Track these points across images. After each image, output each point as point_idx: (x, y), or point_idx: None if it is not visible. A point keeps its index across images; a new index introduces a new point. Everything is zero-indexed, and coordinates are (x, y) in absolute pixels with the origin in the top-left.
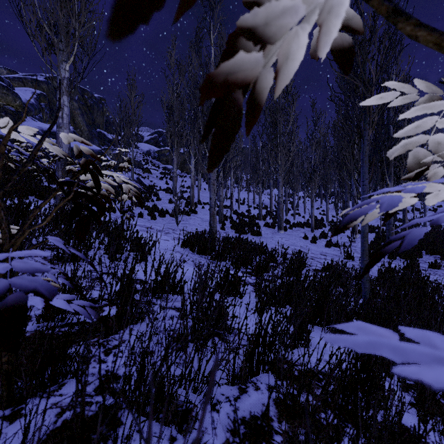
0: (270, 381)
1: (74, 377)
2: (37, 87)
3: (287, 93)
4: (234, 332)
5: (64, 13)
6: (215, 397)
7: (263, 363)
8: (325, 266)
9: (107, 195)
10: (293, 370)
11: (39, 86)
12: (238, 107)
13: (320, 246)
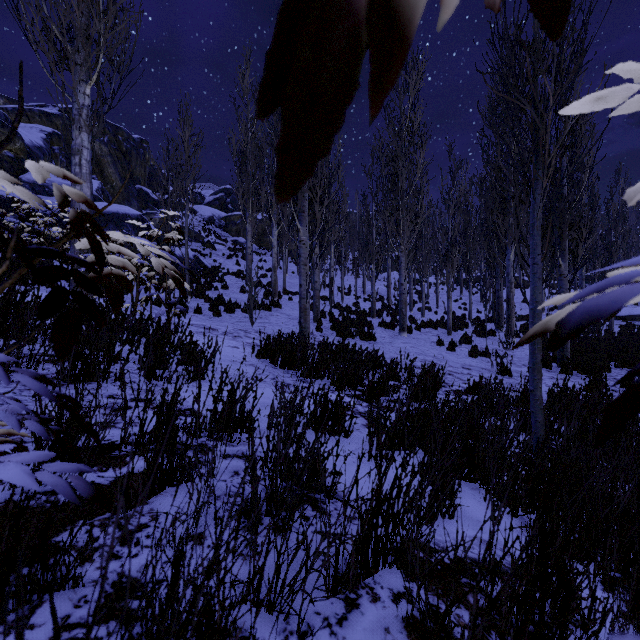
0: (397, 582)
1: (61, 589)
2: (48, 123)
3: (413, 132)
4: (337, 495)
5: (83, 10)
6: (305, 618)
7: (385, 551)
8: (471, 386)
9: (125, 277)
10: (432, 561)
11: (50, 122)
12: (353, 23)
13: (462, 356)
